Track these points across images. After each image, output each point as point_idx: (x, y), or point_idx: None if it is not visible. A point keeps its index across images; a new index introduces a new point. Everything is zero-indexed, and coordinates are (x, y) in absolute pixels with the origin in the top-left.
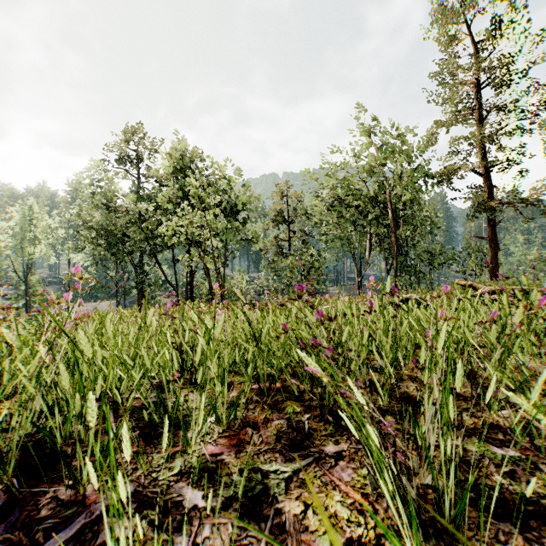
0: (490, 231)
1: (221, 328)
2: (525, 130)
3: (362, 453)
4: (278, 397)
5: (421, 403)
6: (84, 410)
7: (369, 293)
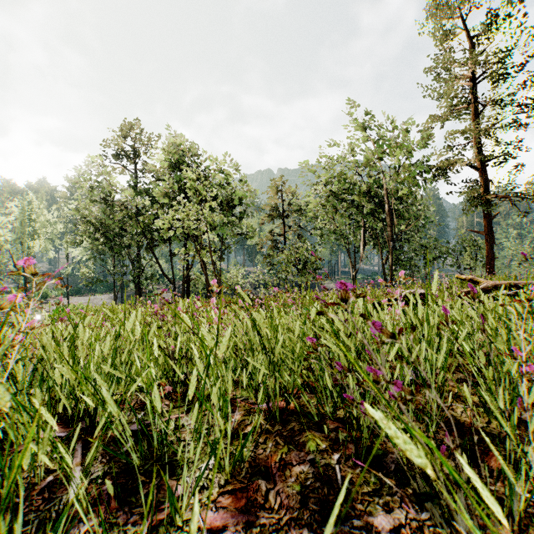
0: (486, 225)
1: (223, 344)
2: (522, 124)
3: (429, 529)
4: (294, 425)
5: (481, 436)
6: (5, 490)
7: (398, 290)
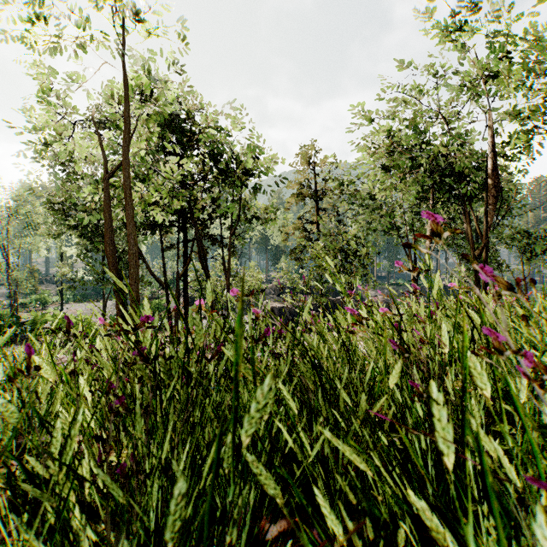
0: None
1: None
2: None
3: None
4: None
5: None
6: None
7: None
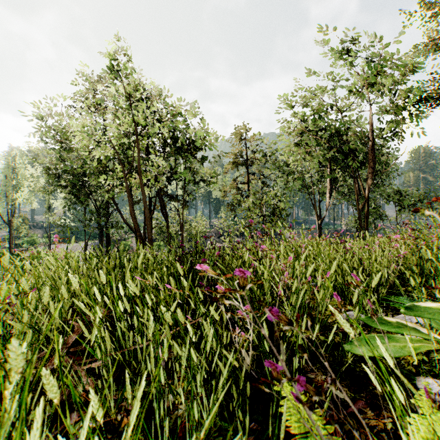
0: None
1: None
2: None
3: None
4: None
5: None
6: None
7: None
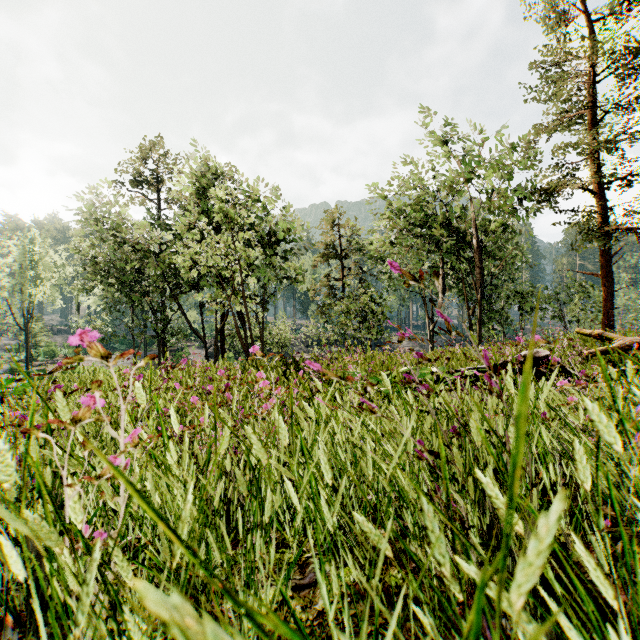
0: (602, 266)
1: None
2: None
3: None
4: None
5: None
6: None
7: None
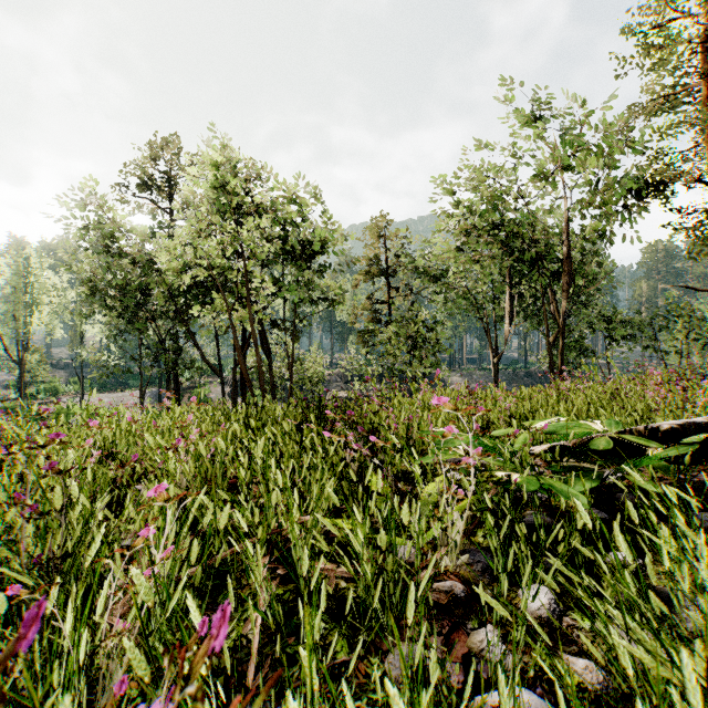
0: None
1: None
2: None
3: None
4: None
5: None
6: None
7: None
